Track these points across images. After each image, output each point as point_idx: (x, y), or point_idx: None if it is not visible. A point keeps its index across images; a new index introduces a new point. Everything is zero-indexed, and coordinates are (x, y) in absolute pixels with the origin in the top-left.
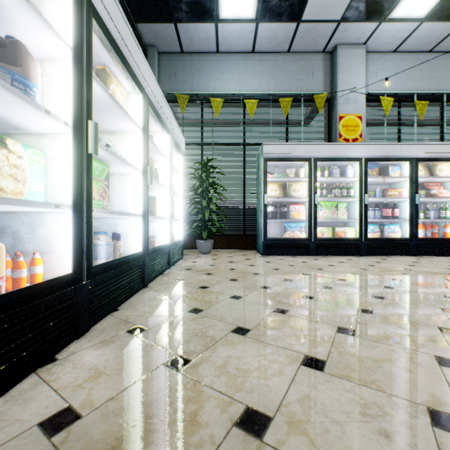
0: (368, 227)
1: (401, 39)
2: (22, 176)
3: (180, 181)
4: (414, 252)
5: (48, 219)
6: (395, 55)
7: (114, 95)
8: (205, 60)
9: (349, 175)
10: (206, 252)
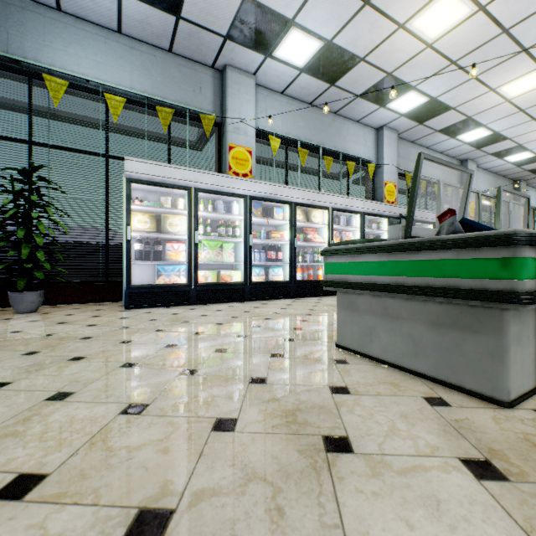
0: (255, 270)
1: (286, 83)
2: None
3: None
4: (293, 294)
5: None
6: (283, 97)
7: None
8: (36, 13)
9: (235, 212)
10: (28, 310)
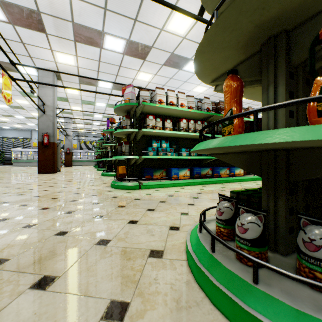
0: None
1: None
2: None
3: None
4: None
5: None
6: None
7: None
8: (3, 130)
9: (29, 153)
10: (1, 165)
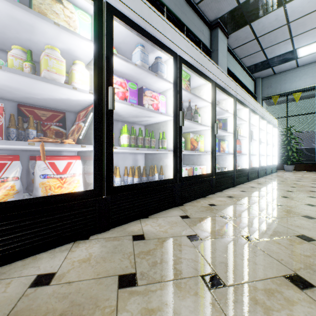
0: None
1: None
2: (250, 150)
3: (275, 139)
4: None
5: (251, 157)
6: None
7: None
8: (289, 73)
9: None
10: (289, 171)
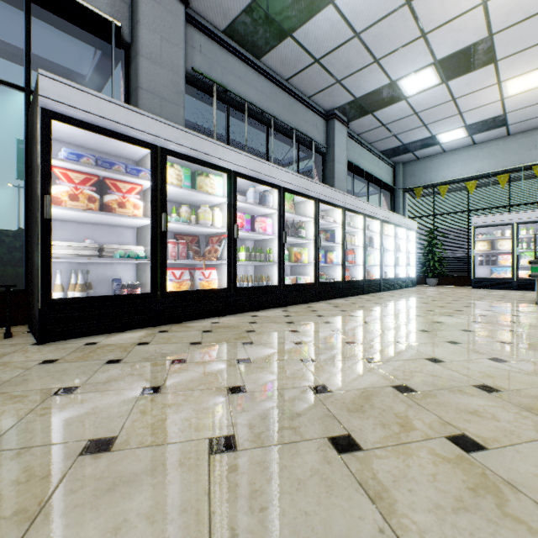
0: None
1: None
2: (371, 260)
3: (413, 245)
4: None
5: (374, 268)
6: None
7: (384, 230)
8: (435, 160)
9: None
10: (432, 285)
